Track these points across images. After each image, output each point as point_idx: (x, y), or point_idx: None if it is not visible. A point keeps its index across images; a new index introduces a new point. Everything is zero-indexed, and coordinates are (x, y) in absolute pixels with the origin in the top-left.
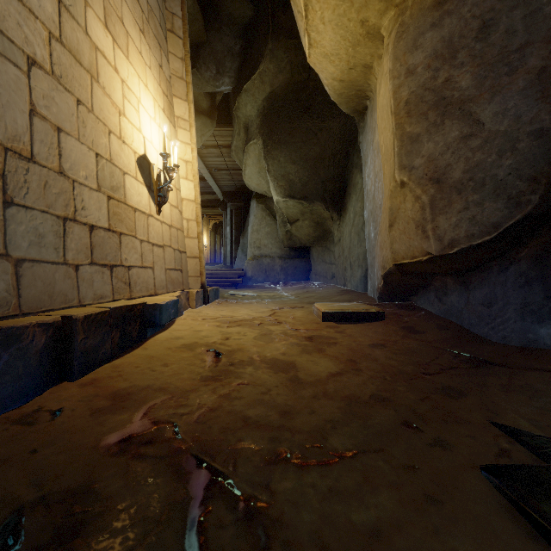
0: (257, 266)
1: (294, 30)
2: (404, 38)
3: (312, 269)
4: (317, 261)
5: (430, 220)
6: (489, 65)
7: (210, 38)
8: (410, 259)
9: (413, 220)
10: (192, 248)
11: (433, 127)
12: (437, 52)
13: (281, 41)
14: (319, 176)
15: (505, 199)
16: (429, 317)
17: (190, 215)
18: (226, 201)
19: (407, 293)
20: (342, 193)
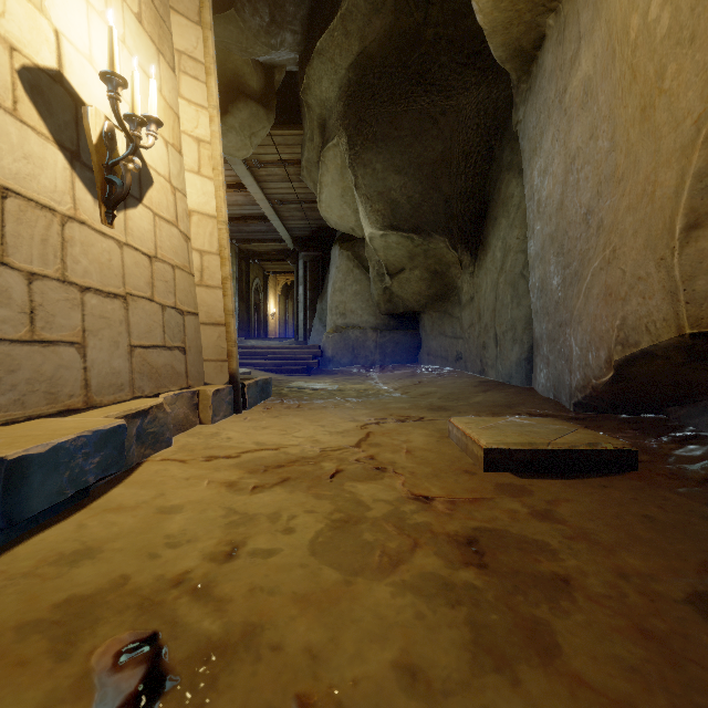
0: (341, 341)
1: None
2: None
3: (422, 345)
4: (431, 333)
5: None
6: None
7: None
8: None
9: None
10: (210, 306)
11: None
12: None
13: None
14: (441, 191)
15: None
16: None
17: (207, 244)
18: (298, 251)
19: (665, 399)
20: (479, 219)
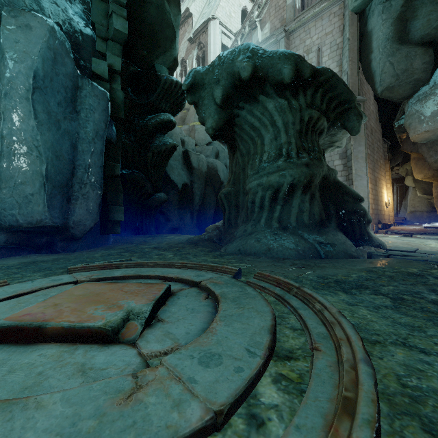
0: (413, 216)
1: None
2: (434, 187)
3: None
4: None
5: None
6: None
7: (393, 157)
8: None
9: None
10: (391, 214)
11: None
12: None
13: None
14: None
15: None
16: None
17: (390, 207)
18: (393, 183)
19: None
20: None
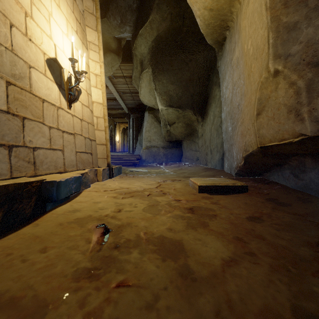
0: (149, 153)
1: None
2: None
3: (183, 154)
4: (186, 149)
5: (306, 103)
6: None
7: None
8: (278, 141)
9: (285, 106)
10: (100, 137)
11: (314, 12)
12: None
13: None
14: (189, 92)
15: None
16: (286, 190)
17: (99, 114)
18: (130, 113)
19: (262, 170)
20: (204, 103)
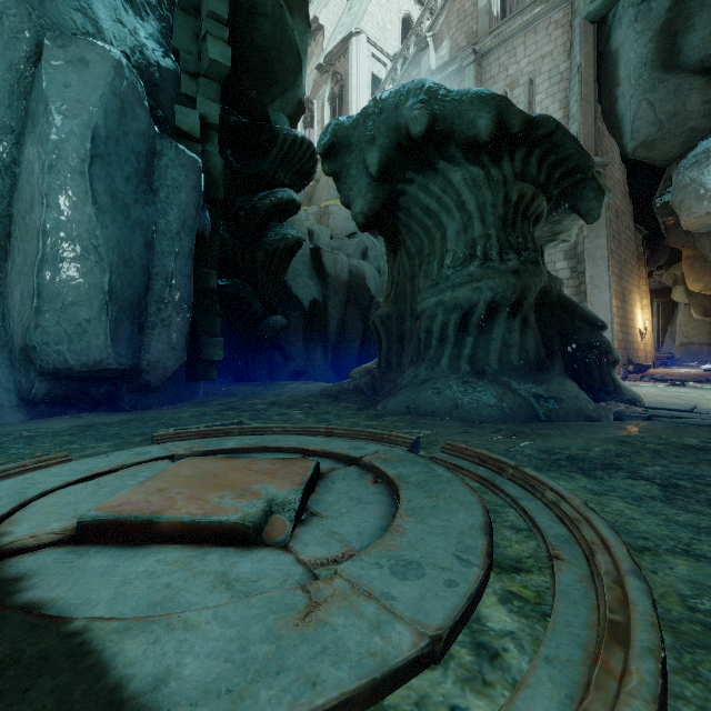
0: (685, 351)
1: None
2: None
3: None
4: None
5: None
6: None
7: (653, 254)
8: None
9: None
10: (648, 349)
11: None
12: None
13: None
14: None
15: None
16: None
17: (648, 337)
18: (653, 297)
19: None
20: None
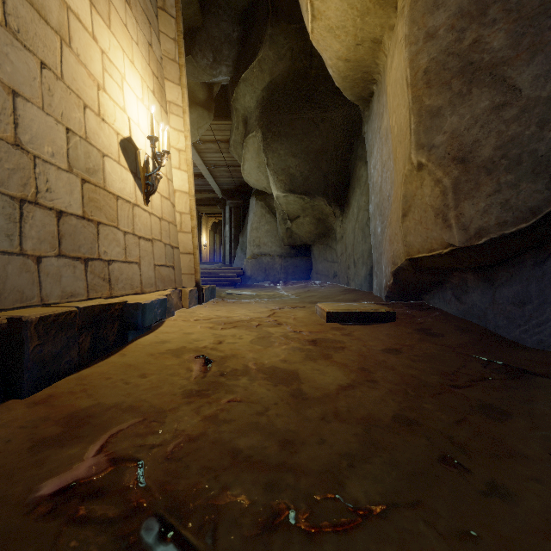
0: (257, 265)
1: (294, 14)
2: None
3: (313, 267)
4: (318, 259)
5: (453, 207)
6: (528, 19)
7: (206, 23)
8: (427, 252)
9: (432, 208)
10: (185, 243)
11: (458, 98)
12: (463, 10)
13: (282, 26)
14: (321, 169)
15: (547, 178)
16: (445, 318)
17: (184, 208)
18: (225, 199)
19: (419, 291)
20: (345, 187)
